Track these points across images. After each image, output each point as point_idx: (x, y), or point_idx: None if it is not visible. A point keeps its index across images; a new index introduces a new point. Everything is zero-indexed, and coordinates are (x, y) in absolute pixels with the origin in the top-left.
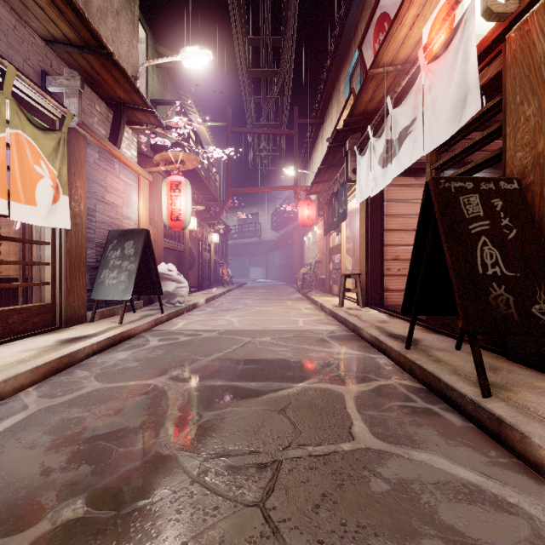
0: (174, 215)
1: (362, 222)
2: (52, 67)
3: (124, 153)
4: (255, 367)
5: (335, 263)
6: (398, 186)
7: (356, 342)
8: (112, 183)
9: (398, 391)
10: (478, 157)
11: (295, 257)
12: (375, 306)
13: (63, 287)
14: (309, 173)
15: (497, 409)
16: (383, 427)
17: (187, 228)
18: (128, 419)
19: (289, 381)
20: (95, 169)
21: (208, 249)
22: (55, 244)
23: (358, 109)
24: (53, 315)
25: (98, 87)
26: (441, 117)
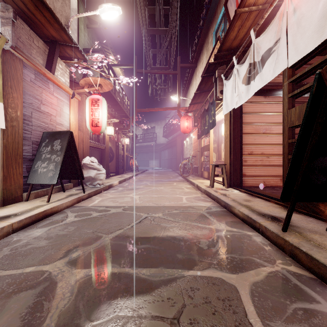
0: (94, 123)
1: (226, 128)
2: None
3: (59, 79)
4: (148, 247)
5: (205, 157)
6: (252, 102)
7: (230, 218)
8: (47, 98)
9: (290, 282)
10: (312, 80)
11: (178, 154)
12: (237, 187)
13: (0, 174)
14: (187, 100)
15: None
16: None
17: (107, 134)
18: None
19: (180, 266)
20: (32, 86)
21: (122, 148)
22: None
23: (225, 45)
24: None
25: (36, 27)
26: (308, 30)
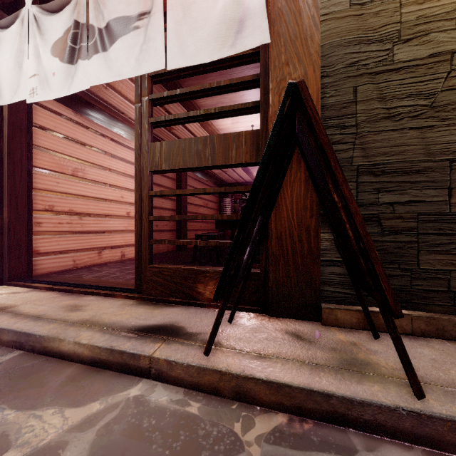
0: None
1: None
2: None
3: None
4: None
5: None
6: (52, 111)
7: (55, 375)
8: None
9: None
10: None
11: None
12: (22, 281)
13: None
14: None
15: (452, 409)
16: None
17: None
18: None
19: None
20: None
21: None
22: None
23: None
24: None
25: None
26: (202, 28)
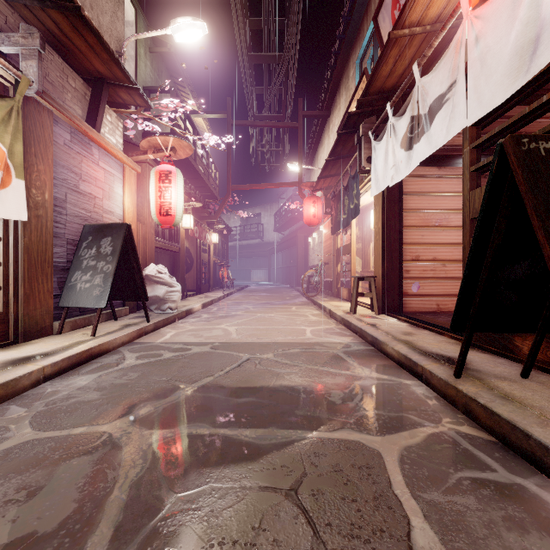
0: (163, 210)
1: (377, 218)
2: (7, 24)
3: (107, 139)
4: (252, 401)
5: (343, 265)
6: (418, 176)
7: (379, 361)
8: (89, 171)
9: (459, 447)
10: None
11: (299, 259)
12: (393, 314)
13: (19, 292)
14: (314, 170)
15: None
16: (463, 533)
17: (183, 227)
18: (42, 512)
19: (300, 426)
20: (66, 152)
21: (207, 249)
22: (9, 240)
23: (374, 86)
24: (5, 327)
25: (71, 57)
26: (496, 71)
